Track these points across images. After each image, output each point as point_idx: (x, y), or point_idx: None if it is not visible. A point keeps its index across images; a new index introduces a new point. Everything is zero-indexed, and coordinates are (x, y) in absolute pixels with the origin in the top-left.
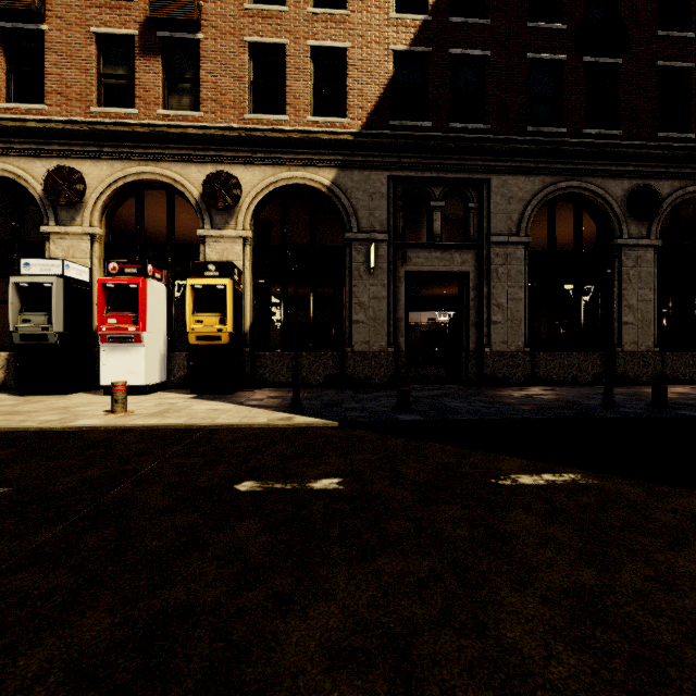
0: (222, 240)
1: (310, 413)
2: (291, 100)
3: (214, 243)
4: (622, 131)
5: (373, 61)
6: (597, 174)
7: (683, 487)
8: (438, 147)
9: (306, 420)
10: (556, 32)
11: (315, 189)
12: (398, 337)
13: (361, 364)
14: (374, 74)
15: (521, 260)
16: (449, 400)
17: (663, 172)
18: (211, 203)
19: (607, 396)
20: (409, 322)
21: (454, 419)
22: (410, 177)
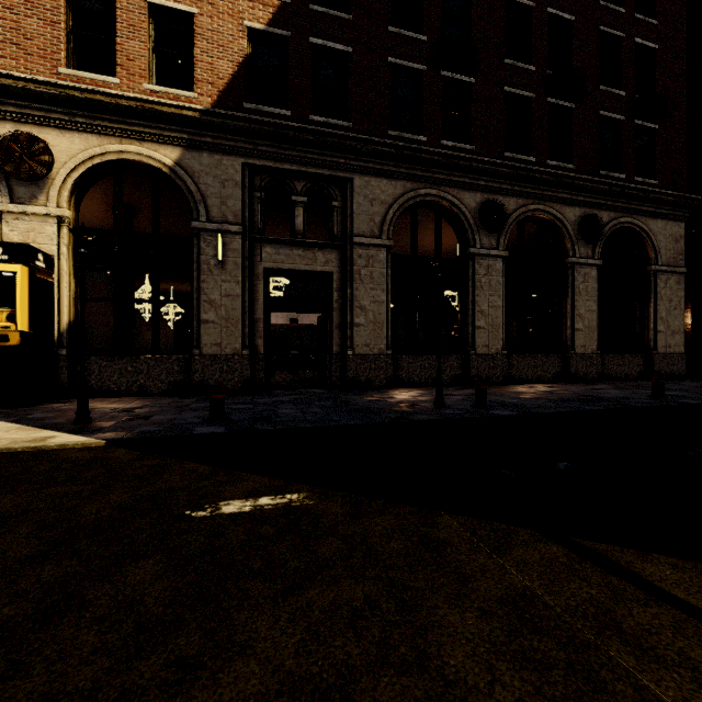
0: (27, 218)
1: (88, 430)
2: (124, 61)
3: (16, 220)
4: (475, 146)
5: (225, 34)
6: (454, 185)
7: (397, 501)
8: (298, 138)
9: (65, 440)
10: (416, 41)
11: (157, 169)
12: (256, 339)
13: (211, 369)
14: (227, 49)
15: (383, 263)
16: (288, 407)
17: (510, 189)
18: (9, 171)
19: (437, 398)
20: (305, 324)
21: (258, 429)
22: (269, 167)
